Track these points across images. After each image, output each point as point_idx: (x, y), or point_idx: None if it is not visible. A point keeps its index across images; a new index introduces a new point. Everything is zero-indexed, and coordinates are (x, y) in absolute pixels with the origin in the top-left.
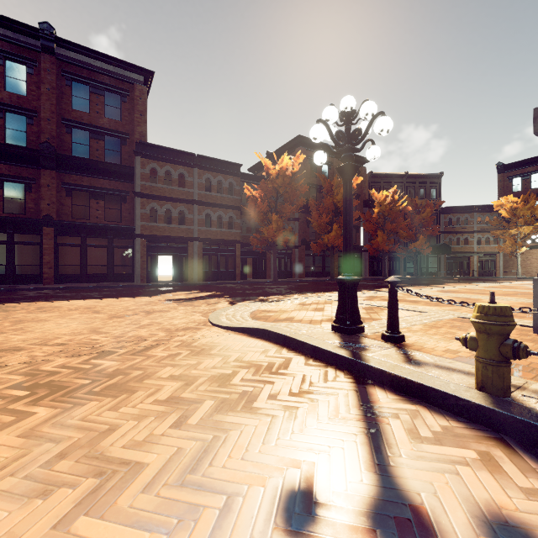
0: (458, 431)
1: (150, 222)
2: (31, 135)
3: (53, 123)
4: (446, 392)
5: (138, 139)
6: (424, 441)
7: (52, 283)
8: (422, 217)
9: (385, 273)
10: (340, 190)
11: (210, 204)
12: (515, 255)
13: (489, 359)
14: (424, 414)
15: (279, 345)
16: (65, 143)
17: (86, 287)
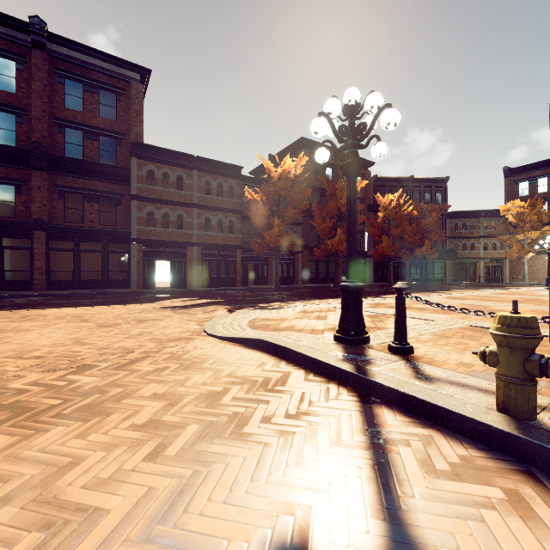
0: (479, 462)
1: (146, 226)
2: (21, 135)
3: (44, 123)
4: (463, 415)
5: (134, 140)
6: (440, 476)
7: (43, 290)
8: (428, 222)
9: (390, 279)
10: (344, 194)
11: (210, 208)
12: (522, 260)
13: (512, 377)
14: (438, 440)
15: (277, 357)
16: (58, 143)
17: (78, 294)
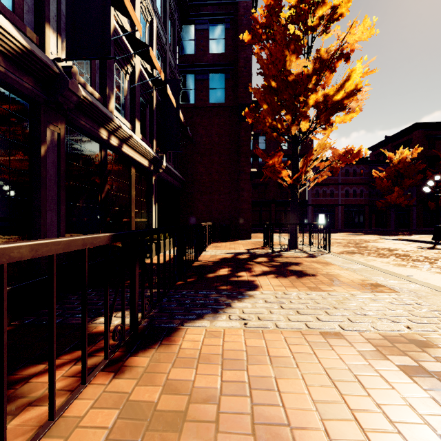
0: None
1: (315, 197)
2: None
3: None
4: None
5: None
6: None
7: (274, 228)
8: None
9: None
10: None
11: (348, 184)
12: None
13: None
14: None
15: (412, 242)
16: None
17: None
